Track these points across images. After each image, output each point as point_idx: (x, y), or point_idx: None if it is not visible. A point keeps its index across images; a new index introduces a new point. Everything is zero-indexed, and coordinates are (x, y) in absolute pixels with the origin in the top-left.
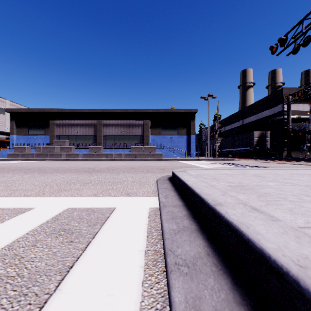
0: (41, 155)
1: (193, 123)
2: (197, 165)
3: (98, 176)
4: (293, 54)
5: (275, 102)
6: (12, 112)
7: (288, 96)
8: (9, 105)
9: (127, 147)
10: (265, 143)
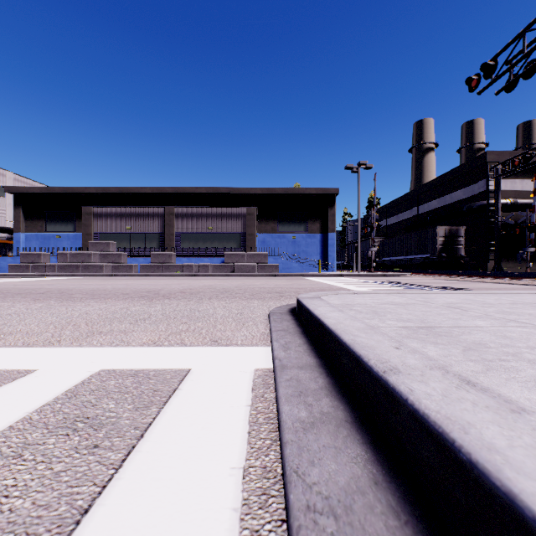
0: (68, 268)
1: (331, 212)
2: (339, 286)
3: (164, 305)
4: (507, 91)
5: (473, 176)
6: (17, 192)
7: (497, 166)
8: (13, 181)
9: (217, 255)
10: (456, 247)
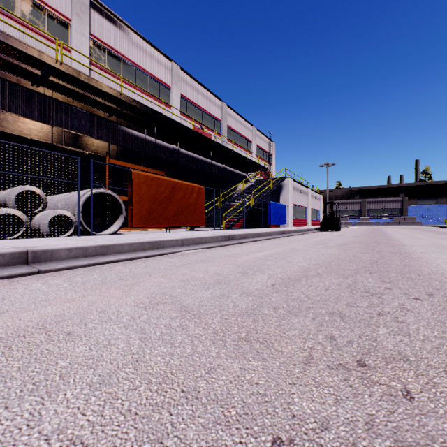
0: None
1: None
2: None
3: None
4: None
5: None
6: None
7: None
8: None
9: (386, 217)
10: None
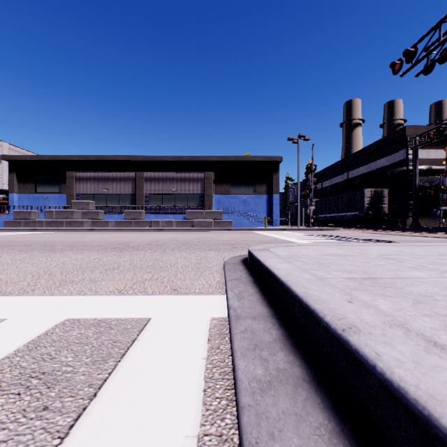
0: (54, 224)
1: (276, 176)
2: (283, 239)
3: (132, 256)
4: (425, 74)
5: (395, 147)
6: (12, 159)
7: (415, 137)
8: (8, 150)
9: (180, 212)
10: (380, 206)
